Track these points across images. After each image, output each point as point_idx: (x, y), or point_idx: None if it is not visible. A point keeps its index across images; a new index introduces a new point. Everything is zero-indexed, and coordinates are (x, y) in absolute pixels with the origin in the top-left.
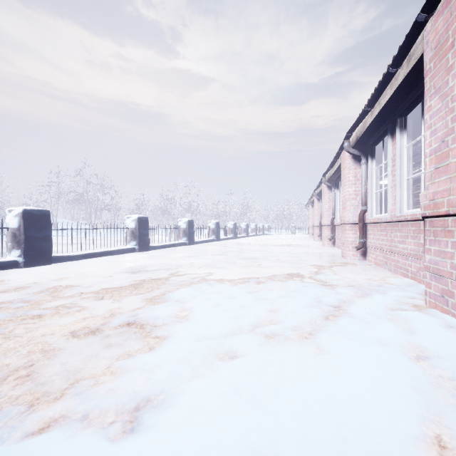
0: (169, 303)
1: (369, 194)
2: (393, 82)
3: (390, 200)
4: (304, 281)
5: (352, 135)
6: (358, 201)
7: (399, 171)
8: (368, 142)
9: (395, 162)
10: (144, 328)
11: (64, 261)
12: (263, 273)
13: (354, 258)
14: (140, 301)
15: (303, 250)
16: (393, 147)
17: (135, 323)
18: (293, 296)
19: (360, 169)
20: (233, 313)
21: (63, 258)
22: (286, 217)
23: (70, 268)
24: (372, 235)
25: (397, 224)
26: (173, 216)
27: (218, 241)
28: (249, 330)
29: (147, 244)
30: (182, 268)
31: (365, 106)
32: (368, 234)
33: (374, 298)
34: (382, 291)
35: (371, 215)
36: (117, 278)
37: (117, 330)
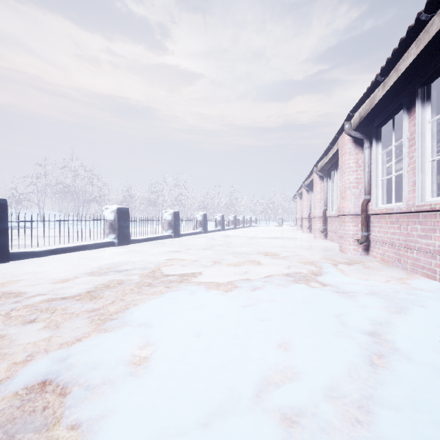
0: (126, 331)
1: (374, 182)
2: (422, 37)
3: (405, 187)
4: (310, 286)
5: (353, 116)
6: (360, 190)
7: (420, 151)
8: (371, 123)
9: (414, 141)
10: (66, 394)
11: (26, 258)
12: (257, 273)
13: (355, 253)
14: (88, 323)
15: (295, 243)
16: (410, 124)
17: (55, 381)
18: (306, 314)
19: (362, 155)
20: (222, 353)
21: (25, 255)
22: (272, 209)
23: (27, 267)
24: (378, 228)
25: (416, 214)
26: (161, 208)
27: (205, 233)
28: (251, 400)
29: (128, 237)
30: (161, 266)
31: (376, 76)
32: (371, 227)
33: (419, 317)
34: (419, 303)
35: (376, 205)
36: (76, 282)
37: (16, 399)
